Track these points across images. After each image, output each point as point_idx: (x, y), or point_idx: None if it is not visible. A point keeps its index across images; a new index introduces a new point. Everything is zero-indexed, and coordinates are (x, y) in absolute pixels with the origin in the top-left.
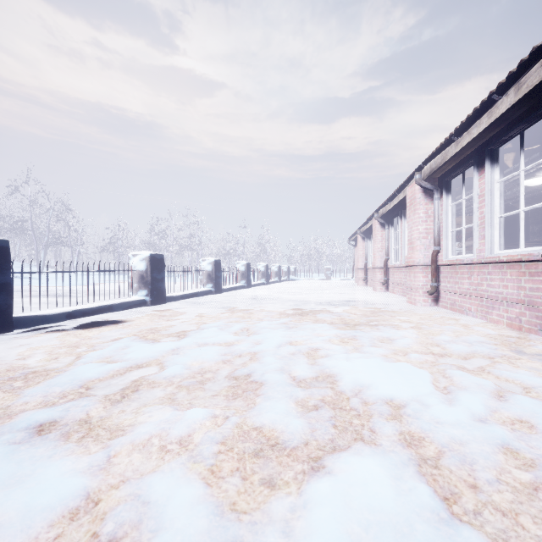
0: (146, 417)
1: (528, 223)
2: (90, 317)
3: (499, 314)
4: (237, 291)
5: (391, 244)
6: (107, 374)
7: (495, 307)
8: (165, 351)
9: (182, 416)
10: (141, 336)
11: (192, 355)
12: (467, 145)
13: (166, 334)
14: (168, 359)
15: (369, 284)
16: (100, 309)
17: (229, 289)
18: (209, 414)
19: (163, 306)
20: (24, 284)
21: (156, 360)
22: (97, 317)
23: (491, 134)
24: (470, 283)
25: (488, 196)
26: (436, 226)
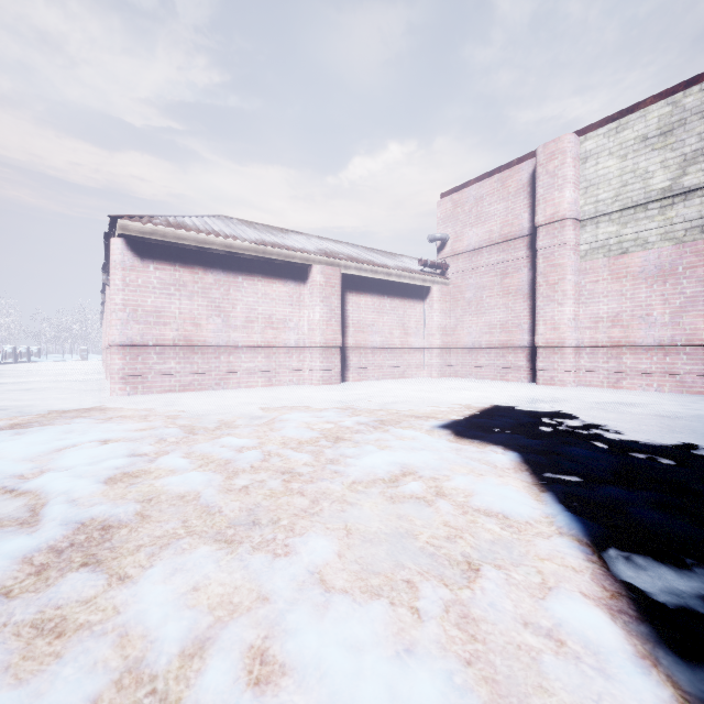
0: None
1: None
2: None
3: None
4: None
5: None
6: None
7: None
8: None
9: None
10: None
11: None
12: None
13: None
14: None
15: None
16: None
17: None
18: None
19: None
20: None
21: None
22: None
23: None
24: None
25: None
26: None
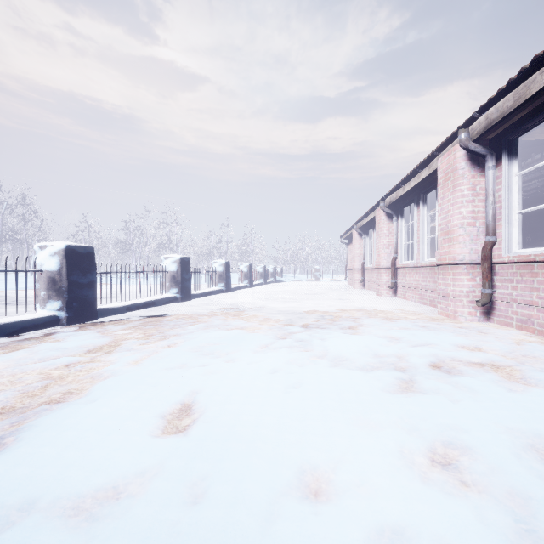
0: None
1: None
2: None
3: None
4: (212, 297)
5: (401, 239)
6: None
7: None
8: None
9: None
10: None
11: None
12: None
13: None
14: None
15: (367, 286)
16: None
17: (201, 294)
18: None
19: (89, 324)
20: None
21: None
22: None
23: None
24: None
25: None
26: (491, 207)
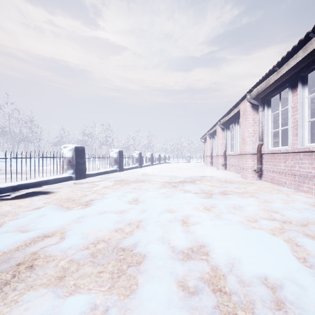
0: (21, 311)
1: (312, 128)
2: (30, 189)
3: (308, 187)
4: (133, 170)
5: (228, 141)
6: (12, 246)
7: (306, 182)
8: (71, 219)
9: (59, 309)
10: (59, 205)
11: (91, 224)
12: (285, 73)
13: (78, 203)
14: (71, 228)
15: (214, 165)
16: (38, 183)
17: (128, 168)
18: (89, 305)
19: (84, 180)
20: (1, 165)
21: (61, 229)
22: (36, 188)
23: (302, 65)
24: (285, 165)
25: (300, 107)
26: (260, 128)
